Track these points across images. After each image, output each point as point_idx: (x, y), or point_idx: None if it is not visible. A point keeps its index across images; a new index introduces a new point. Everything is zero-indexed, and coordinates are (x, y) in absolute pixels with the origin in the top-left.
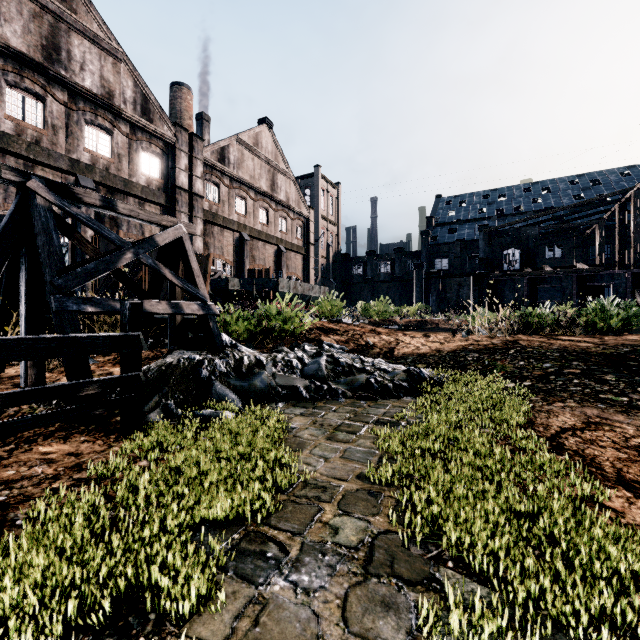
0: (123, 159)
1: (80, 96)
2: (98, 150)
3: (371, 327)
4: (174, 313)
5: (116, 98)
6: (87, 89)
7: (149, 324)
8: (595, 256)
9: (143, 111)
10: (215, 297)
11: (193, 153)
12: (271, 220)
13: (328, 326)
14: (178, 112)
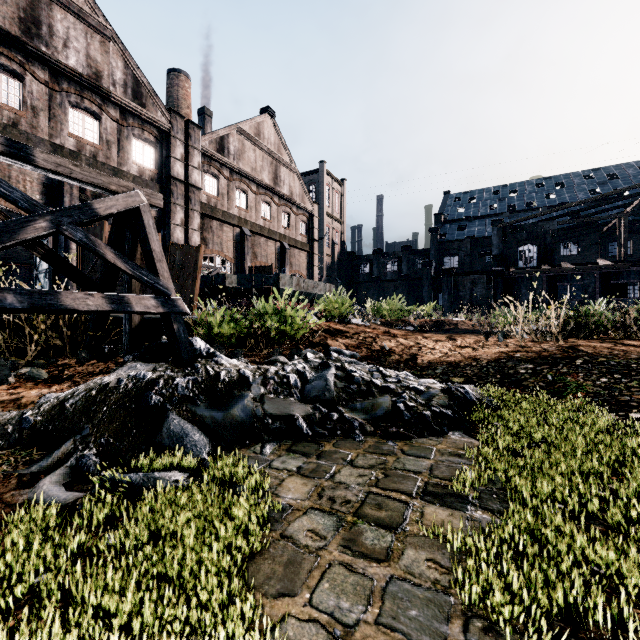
0: (112, 146)
1: (64, 76)
2: (84, 136)
3: (384, 328)
4: (115, 311)
5: (104, 79)
6: (71, 68)
7: (102, 326)
8: (614, 253)
9: (134, 95)
10: (211, 295)
11: (189, 142)
12: (274, 215)
13: (335, 327)
14: (175, 100)
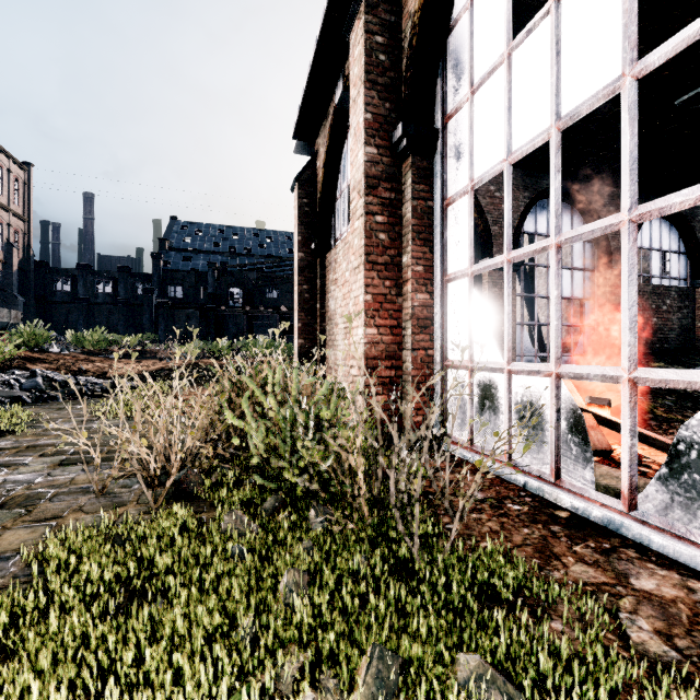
0: None
1: None
2: None
3: (85, 356)
4: None
5: None
6: None
7: None
8: None
9: None
10: None
11: None
12: None
13: (33, 355)
14: None
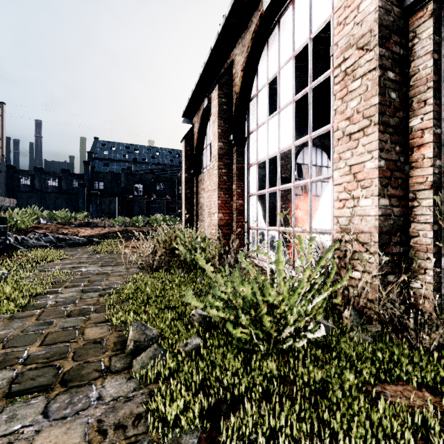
0: None
1: None
2: None
3: (60, 225)
4: None
5: None
6: None
7: None
8: None
9: None
10: None
11: None
12: None
13: (34, 225)
14: None
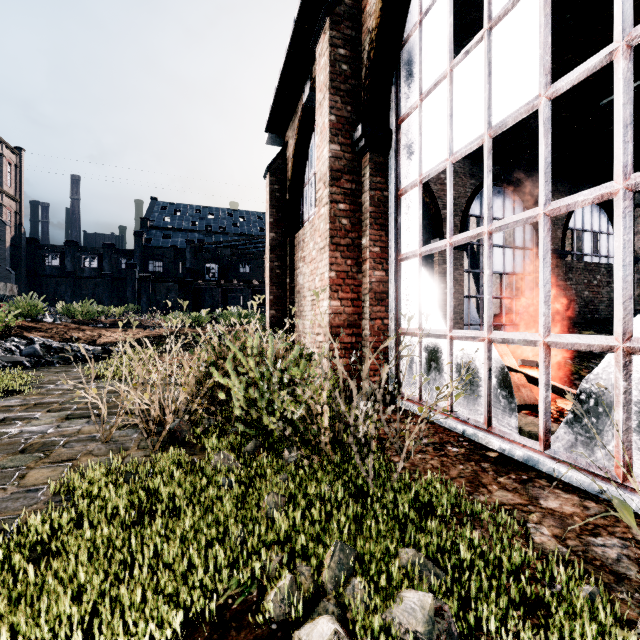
0: None
1: None
2: None
3: (75, 325)
4: None
5: None
6: None
7: None
8: None
9: None
10: None
11: None
12: None
13: (28, 325)
14: None
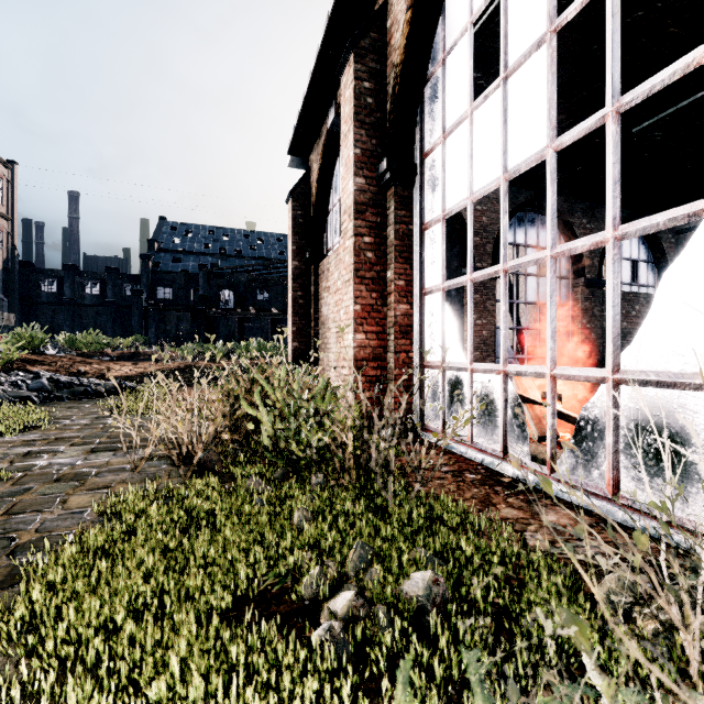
0: None
1: None
2: None
3: (81, 358)
4: None
5: None
6: None
7: None
8: None
9: None
10: None
11: None
12: None
13: (31, 358)
14: None
